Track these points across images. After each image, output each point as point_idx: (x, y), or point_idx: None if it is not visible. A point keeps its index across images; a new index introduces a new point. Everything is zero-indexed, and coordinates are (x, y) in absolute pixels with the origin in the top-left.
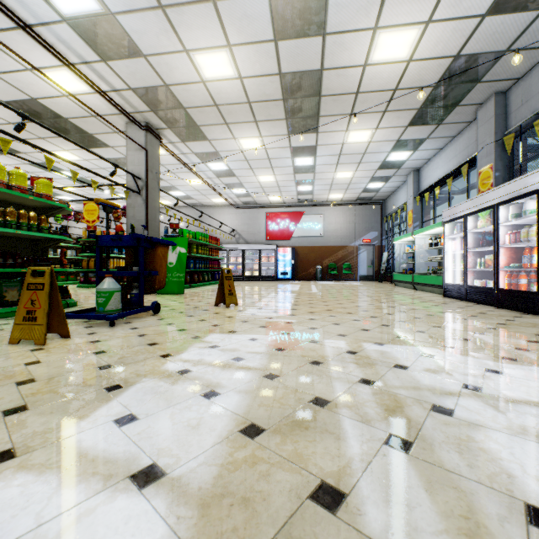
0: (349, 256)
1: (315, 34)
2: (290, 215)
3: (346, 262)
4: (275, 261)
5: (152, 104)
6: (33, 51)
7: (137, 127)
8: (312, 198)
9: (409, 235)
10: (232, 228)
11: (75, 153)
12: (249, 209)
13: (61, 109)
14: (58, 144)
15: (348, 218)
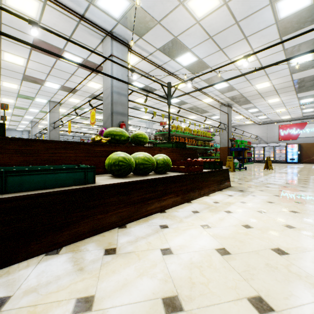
0: None
1: (310, 68)
2: (296, 125)
3: None
4: (285, 152)
5: (232, 99)
6: (203, 97)
7: (224, 106)
8: (313, 114)
9: None
10: (256, 135)
11: (196, 116)
12: (267, 124)
13: (200, 106)
14: (192, 114)
15: None
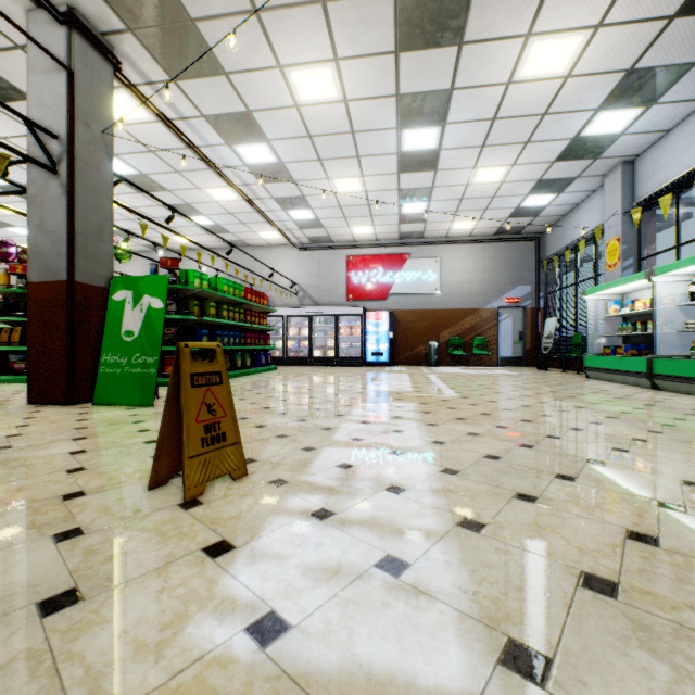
0: (484, 325)
1: None
2: (385, 259)
3: (478, 335)
4: (362, 334)
5: None
6: None
7: (49, 18)
8: (422, 229)
9: (638, 277)
10: (291, 281)
11: None
12: (320, 250)
13: None
14: None
15: (481, 264)
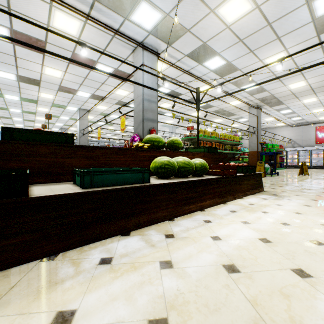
0: None
1: None
2: None
3: None
4: (323, 156)
5: (262, 100)
6: (230, 99)
7: (253, 108)
8: None
9: None
10: (289, 139)
11: (221, 119)
12: (301, 126)
13: (227, 109)
14: (218, 118)
15: None
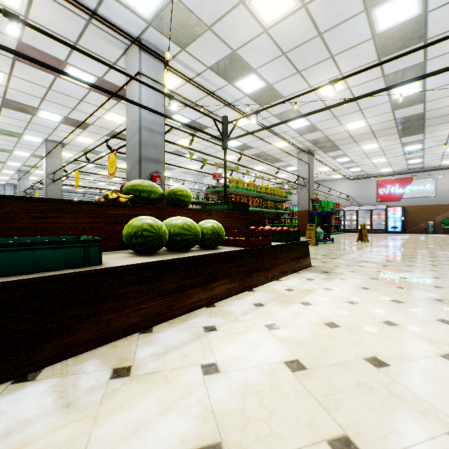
0: None
1: (418, 104)
2: (399, 181)
3: None
4: (385, 218)
5: (315, 143)
6: (274, 139)
7: (303, 153)
8: (422, 166)
9: None
10: (347, 195)
11: (264, 166)
12: (361, 179)
13: (271, 153)
14: (259, 164)
15: None
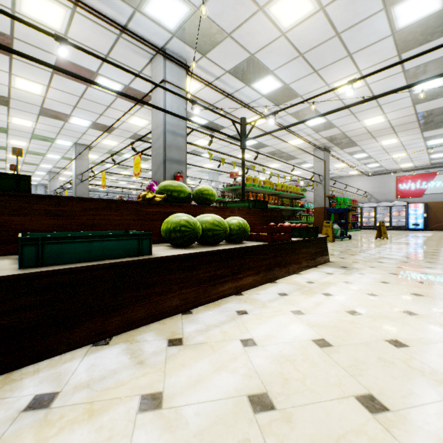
0: None
1: (441, 97)
2: (421, 176)
3: None
4: (406, 215)
5: (331, 140)
6: (289, 137)
7: (319, 150)
8: None
9: None
10: (364, 191)
11: (279, 164)
12: (380, 175)
13: (286, 150)
14: (274, 162)
15: None
